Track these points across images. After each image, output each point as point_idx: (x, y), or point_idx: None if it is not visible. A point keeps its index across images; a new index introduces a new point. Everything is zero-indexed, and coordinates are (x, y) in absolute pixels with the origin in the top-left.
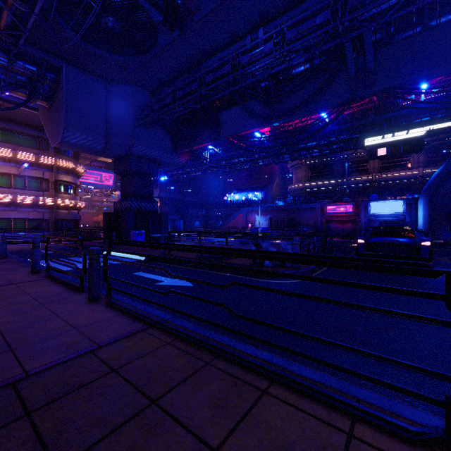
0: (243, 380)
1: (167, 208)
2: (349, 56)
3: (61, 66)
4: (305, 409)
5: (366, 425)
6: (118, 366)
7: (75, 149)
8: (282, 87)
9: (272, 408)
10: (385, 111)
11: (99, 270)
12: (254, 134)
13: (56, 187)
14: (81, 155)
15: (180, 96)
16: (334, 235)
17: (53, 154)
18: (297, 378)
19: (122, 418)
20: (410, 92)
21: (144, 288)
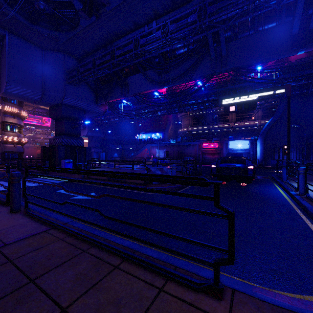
0: (104, 261)
1: (93, 143)
2: (211, 45)
3: (4, 34)
4: (139, 276)
5: (174, 282)
6: (15, 257)
7: (16, 98)
8: (170, 62)
9: (117, 277)
10: (237, 83)
11: (19, 189)
12: (154, 94)
13: (3, 126)
14: (25, 103)
15: (98, 63)
16: (207, 162)
17: (0, 101)
18: (139, 256)
19: (2, 294)
20: (247, 71)
21: (49, 201)
